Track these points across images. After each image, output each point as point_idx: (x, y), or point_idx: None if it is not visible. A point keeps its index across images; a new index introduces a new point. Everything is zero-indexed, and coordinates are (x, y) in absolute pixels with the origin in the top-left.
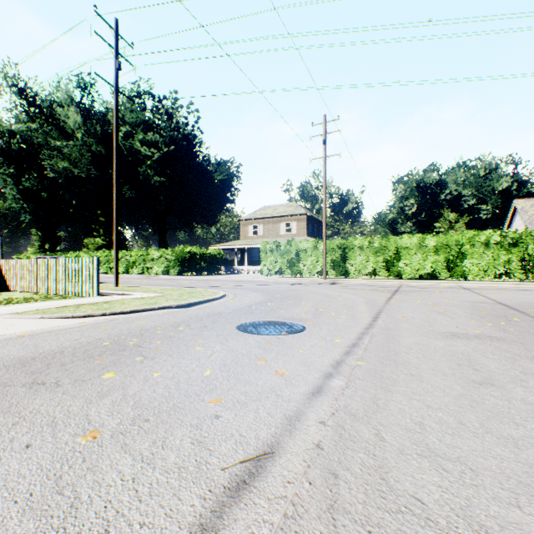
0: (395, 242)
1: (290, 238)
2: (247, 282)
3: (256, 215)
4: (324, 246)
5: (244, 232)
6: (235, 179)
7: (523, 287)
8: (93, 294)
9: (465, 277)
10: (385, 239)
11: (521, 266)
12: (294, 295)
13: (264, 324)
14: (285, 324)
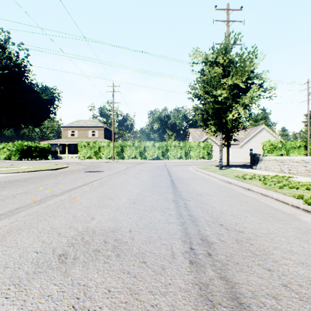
0: (144, 144)
1: (95, 139)
2: (72, 162)
3: (73, 125)
4: (113, 145)
5: (65, 134)
6: (57, 100)
7: (182, 162)
8: None
9: (168, 159)
10: (140, 143)
11: (185, 154)
12: (100, 165)
13: (92, 171)
14: (99, 171)
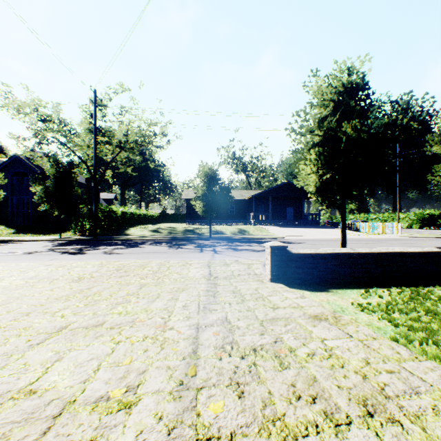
0: None
1: None
2: None
3: None
4: None
5: None
6: None
7: None
8: (398, 233)
9: None
10: None
11: None
12: None
13: None
14: None
